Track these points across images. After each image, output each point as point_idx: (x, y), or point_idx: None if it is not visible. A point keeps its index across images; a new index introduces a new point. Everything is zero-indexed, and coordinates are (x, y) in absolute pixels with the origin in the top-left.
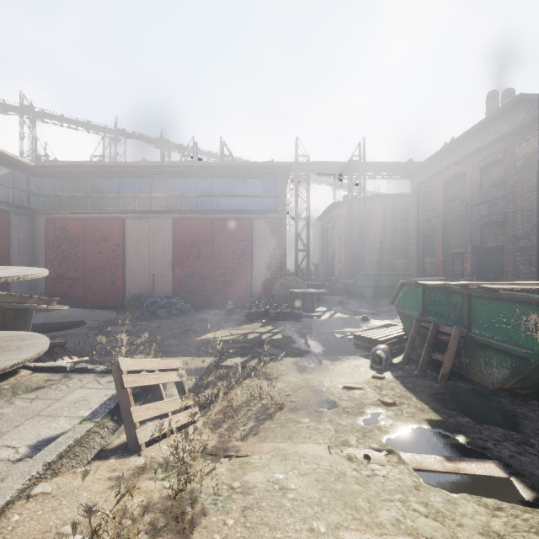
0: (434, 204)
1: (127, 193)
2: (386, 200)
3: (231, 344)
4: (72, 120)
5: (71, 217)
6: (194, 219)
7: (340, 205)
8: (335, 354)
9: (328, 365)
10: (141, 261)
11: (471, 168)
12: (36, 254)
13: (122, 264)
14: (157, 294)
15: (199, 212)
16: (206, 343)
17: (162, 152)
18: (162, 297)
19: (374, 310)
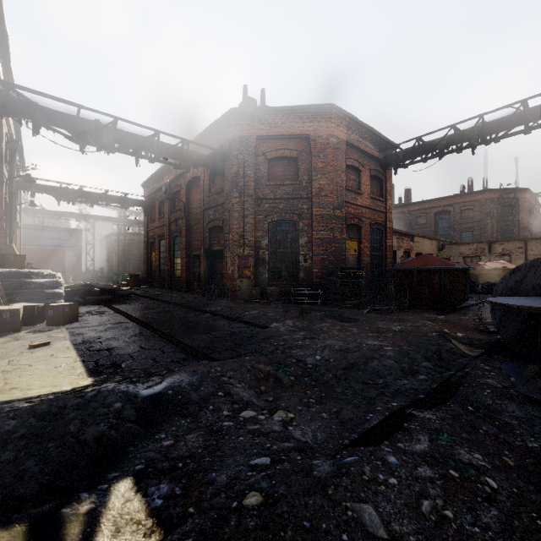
0: None
1: None
2: (141, 236)
3: None
4: None
5: None
6: (33, 248)
7: (116, 234)
8: None
9: None
10: None
11: None
12: None
13: None
14: None
15: (35, 245)
16: None
17: None
18: None
19: None
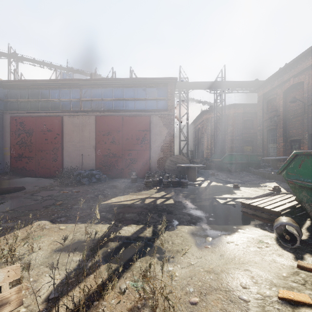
0: (276, 106)
1: (65, 98)
2: (239, 108)
3: (129, 209)
4: (40, 61)
5: (27, 115)
6: (110, 116)
7: (207, 112)
8: (226, 221)
9: (227, 239)
10: (74, 145)
11: (308, 77)
12: (4, 141)
13: (61, 147)
14: (84, 168)
15: (113, 111)
16: (109, 207)
17: (91, 73)
18: (85, 170)
19: (238, 180)
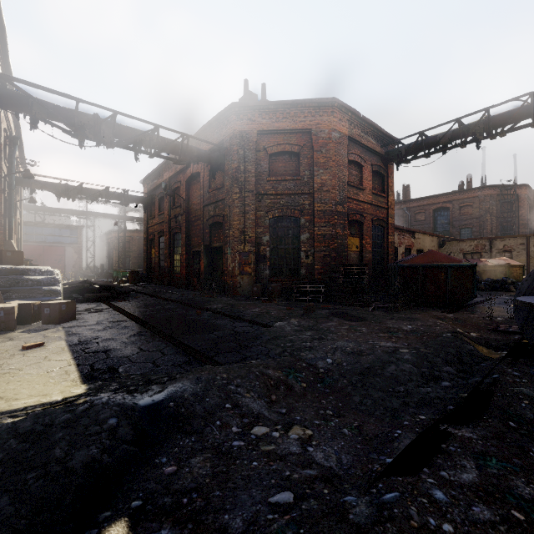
0: None
1: None
2: (141, 233)
3: None
4: None
5: None
6: (34, 245)
7: (116, 231)
8: None
9: None
10: None
11: None
12: None
13: None
14: None
15: (36, 242)
16: None
17: None
18: None
19: None
